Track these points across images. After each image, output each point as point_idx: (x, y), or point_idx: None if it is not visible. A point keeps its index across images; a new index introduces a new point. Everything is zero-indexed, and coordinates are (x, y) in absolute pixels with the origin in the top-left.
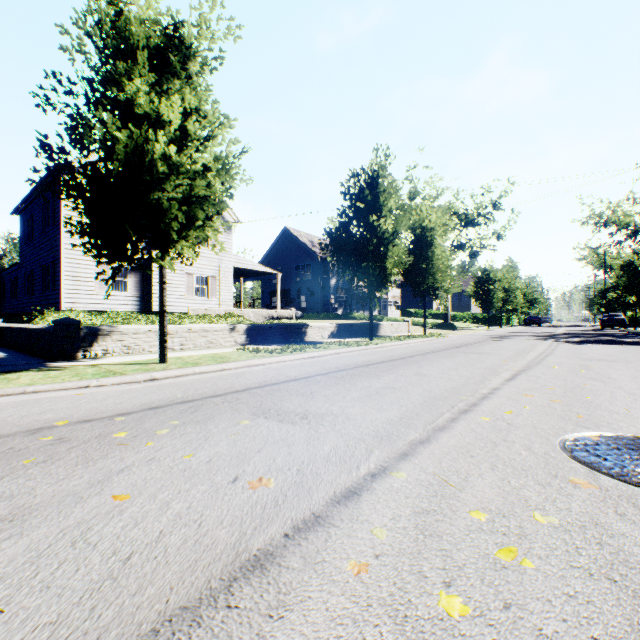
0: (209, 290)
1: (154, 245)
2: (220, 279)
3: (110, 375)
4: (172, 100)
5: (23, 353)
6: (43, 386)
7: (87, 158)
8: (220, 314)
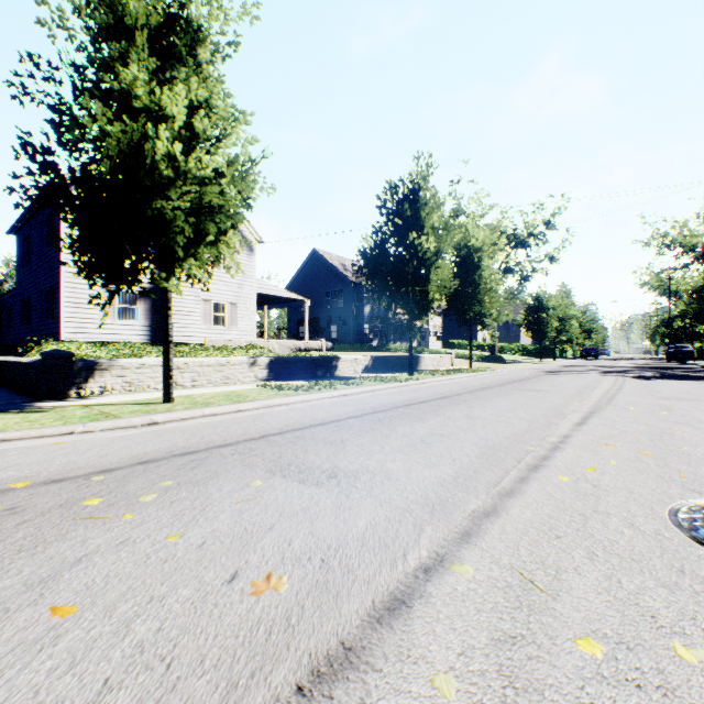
0: (228, 319)
1: (158, 264)
2: (241, 306)
3: (101, 418)
4: (176, 90)
5: (10, 390)
6: (15, 433)
7: (77, 160)
8: (241, 345)
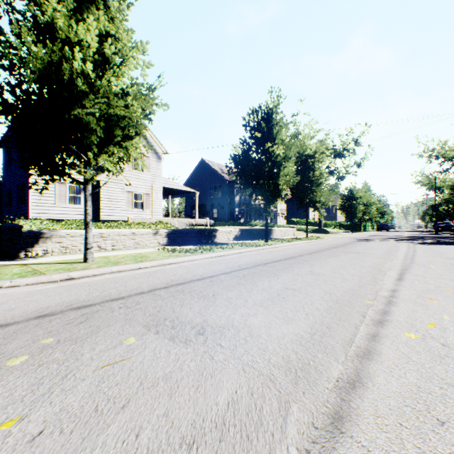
0: (144, 204)
1: (80, 160)
2: (152, 196)
3: (28, 275)
4: (88, 23)
5: None
6: None
7: (16, 80)
8: (152, 222)
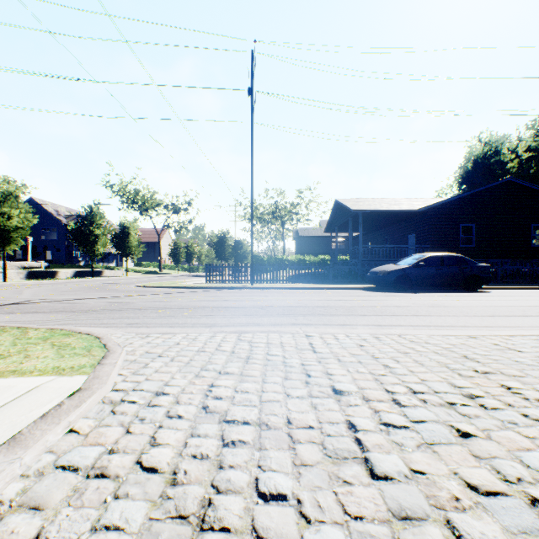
0: None
1: (2, 245)
2: None
3: None
4: (18, 210)
5: None
6: None
7: None
8: None
